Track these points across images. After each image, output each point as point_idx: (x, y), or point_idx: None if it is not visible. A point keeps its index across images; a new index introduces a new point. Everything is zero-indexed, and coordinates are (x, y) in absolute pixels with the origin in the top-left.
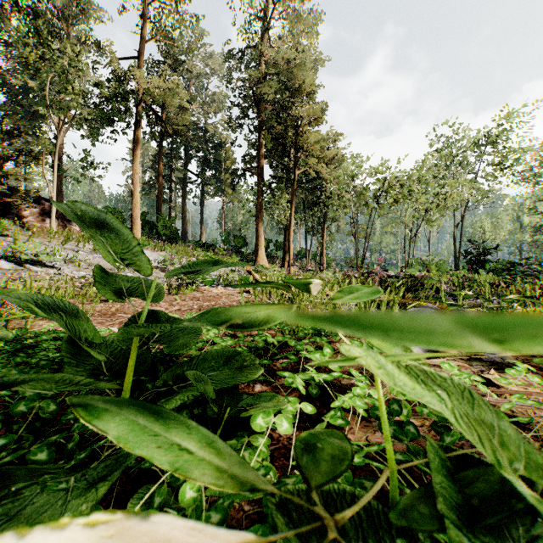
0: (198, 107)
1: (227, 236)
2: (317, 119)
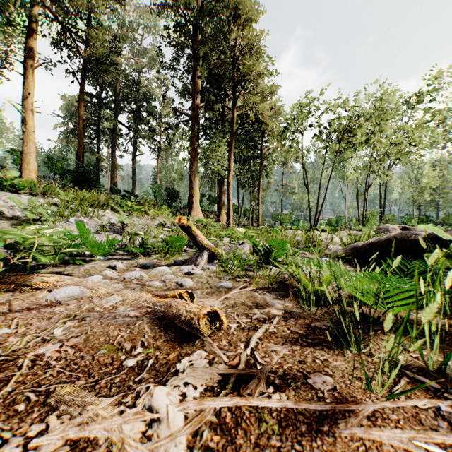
0: (129, 57)
1: (158, 188)
2: (261, 52)
